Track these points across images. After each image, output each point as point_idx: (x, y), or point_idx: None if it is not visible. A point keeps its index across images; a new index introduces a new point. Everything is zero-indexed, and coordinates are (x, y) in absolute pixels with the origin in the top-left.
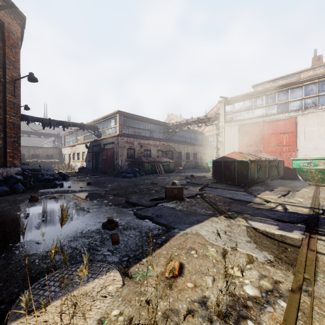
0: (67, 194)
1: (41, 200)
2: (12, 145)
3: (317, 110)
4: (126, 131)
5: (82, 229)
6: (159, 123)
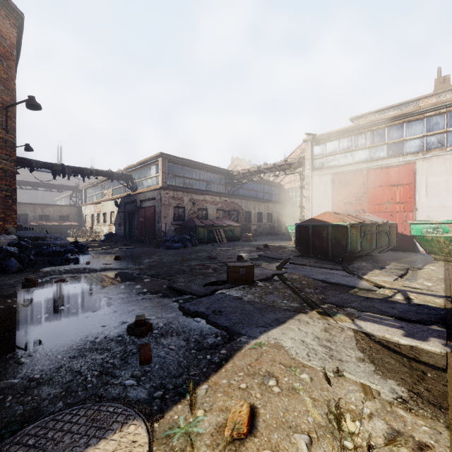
0: (83, 274)
1: (41, 285)
2: (4, 202)
3: (444, 152)
4: (173, 182)
5: (94, 336)
6: (220, 170)
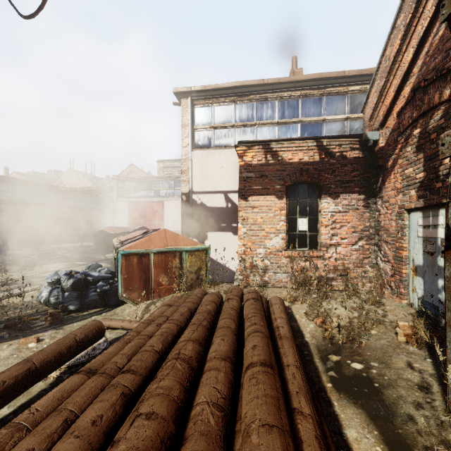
0: None
1: None
2: None
3: (173, 198)
4: None
5: None
6: (47, 186)
